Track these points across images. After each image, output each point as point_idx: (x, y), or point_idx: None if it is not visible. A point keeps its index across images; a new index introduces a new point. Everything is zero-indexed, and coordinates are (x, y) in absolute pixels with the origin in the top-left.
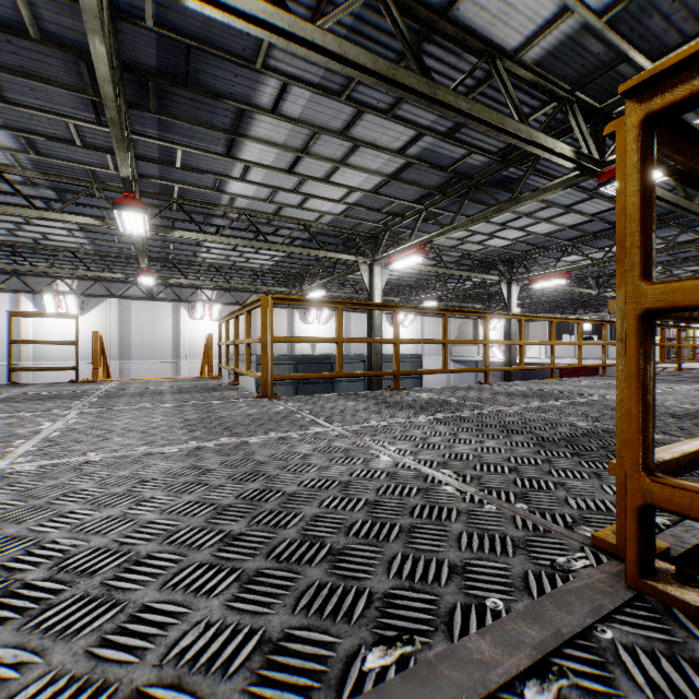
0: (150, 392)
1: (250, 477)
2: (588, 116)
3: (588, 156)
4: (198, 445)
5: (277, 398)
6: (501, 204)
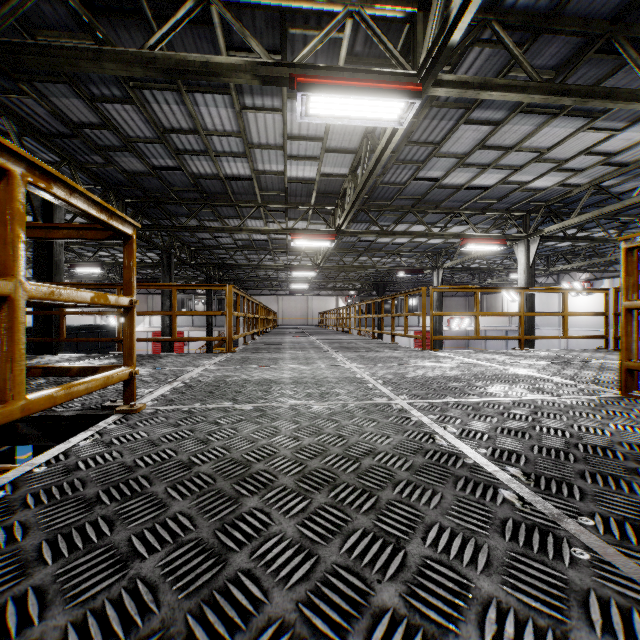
0: (612, 368)
1: (298, 382)
2: None
3: None
4: (369, 378)
5: (634, 398)
6: None
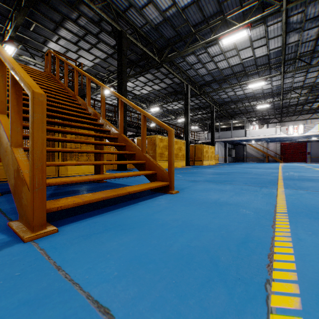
0: None
1: None
2: (101, 80)
3: (99, 86)
4: None
5: None
6: (92, 93)
